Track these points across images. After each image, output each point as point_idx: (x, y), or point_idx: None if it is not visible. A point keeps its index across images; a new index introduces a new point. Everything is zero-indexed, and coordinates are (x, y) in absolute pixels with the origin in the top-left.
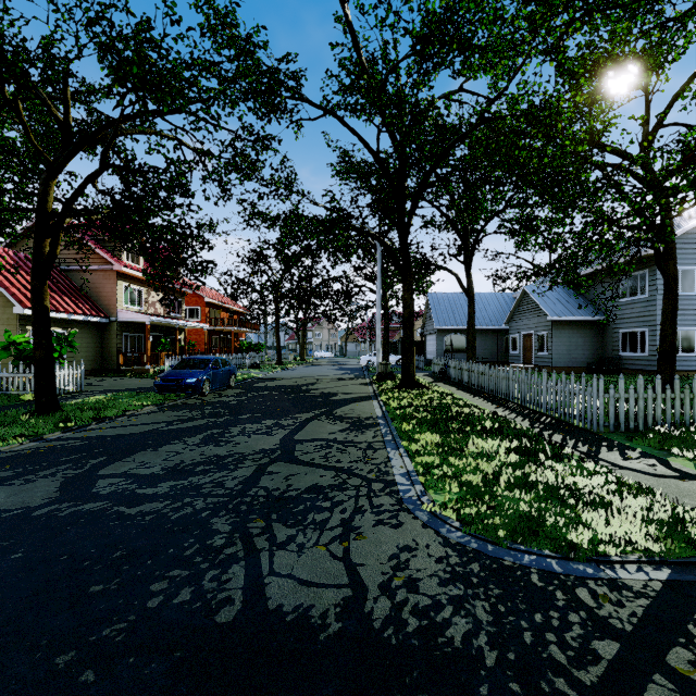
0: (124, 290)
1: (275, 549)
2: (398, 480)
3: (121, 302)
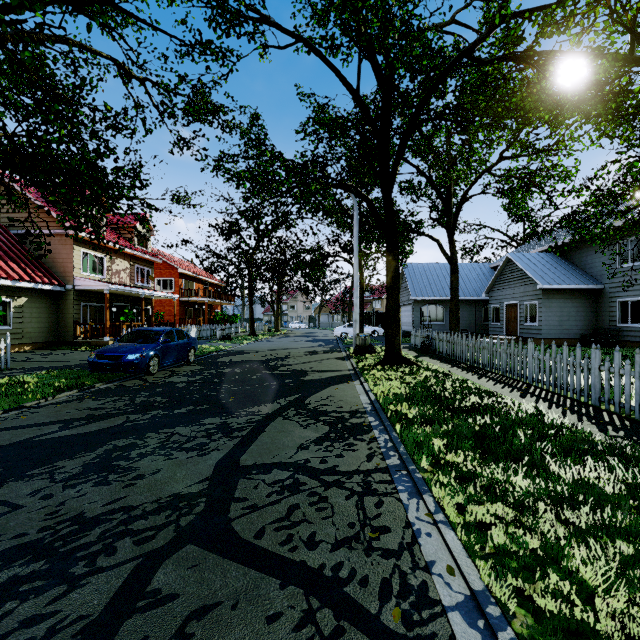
0: (83, 257)
1: None
2: None
3: (78, 270)
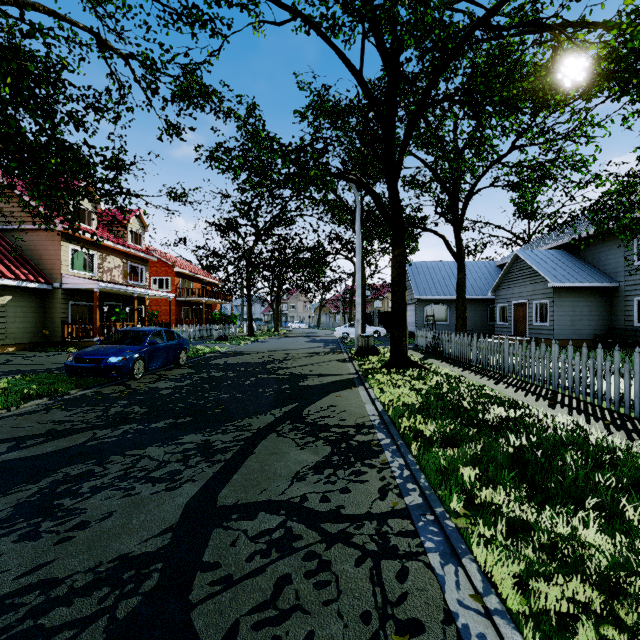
0: (72, 254)
1: None
2: None
3: (67, 267)
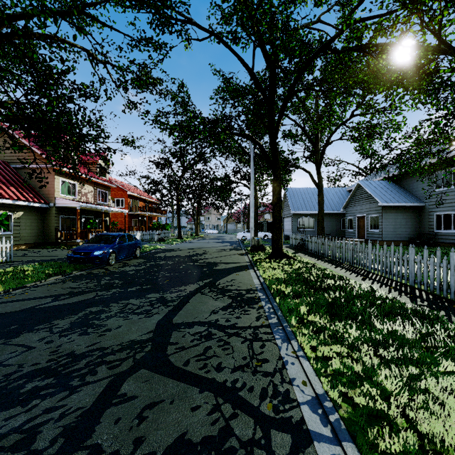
0: (61, 184)
1: None
2: (309, 422)
3: (58, 192)
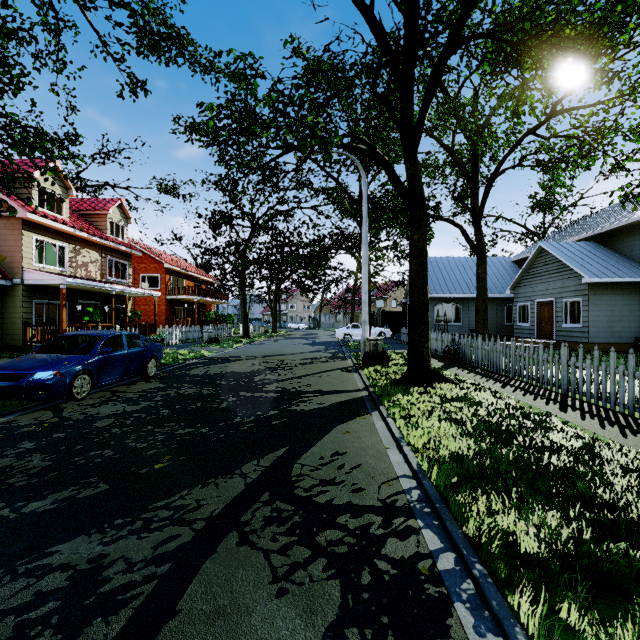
0: (37, 245)
1: None
2: None
3: (29, 260)
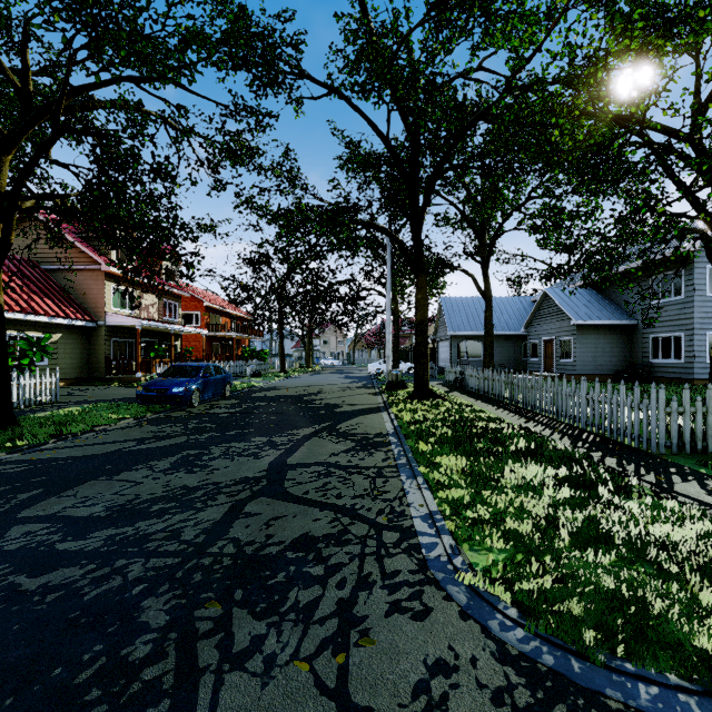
0: (113, 292)
1: (227, 669)
2: (418, 526)
3: (109, 305)
